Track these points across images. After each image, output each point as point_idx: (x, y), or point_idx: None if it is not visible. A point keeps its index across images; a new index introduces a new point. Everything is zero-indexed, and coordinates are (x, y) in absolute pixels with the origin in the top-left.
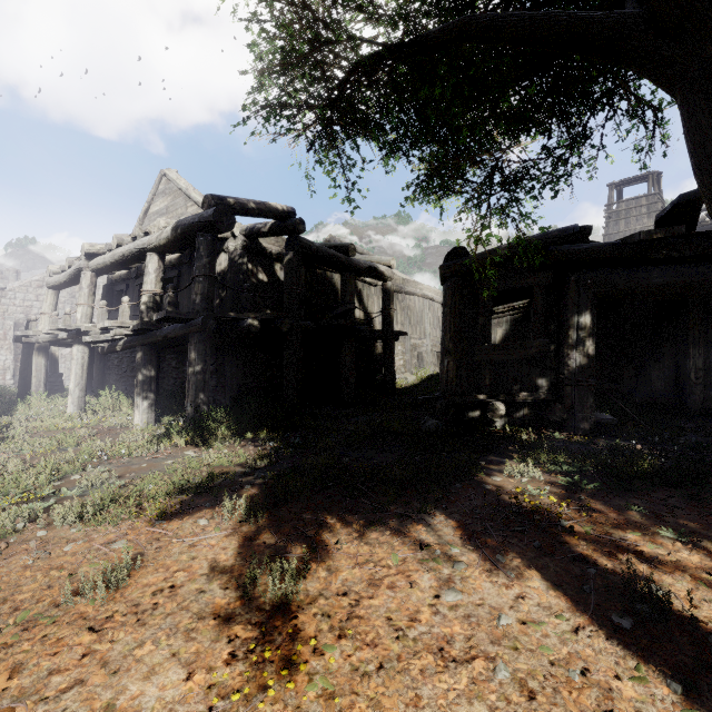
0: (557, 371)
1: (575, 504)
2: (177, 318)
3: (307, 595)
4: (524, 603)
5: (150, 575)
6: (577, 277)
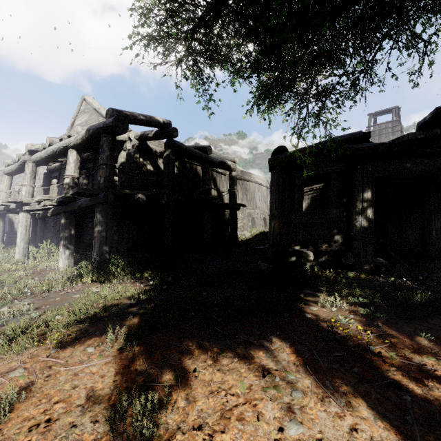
0: (348, 229)
1: (376, 330)
2: (86, 193)
3: (166, 429)
4: (359, 438)
5: (31, 409)
6: (362, 166)
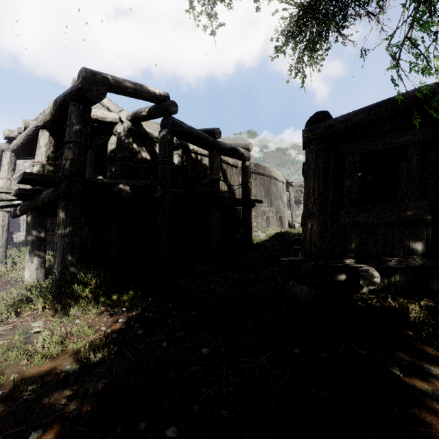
0: (435, 234)
1: None
2: (39, 181)
3: None
4: None
5: None
6: None
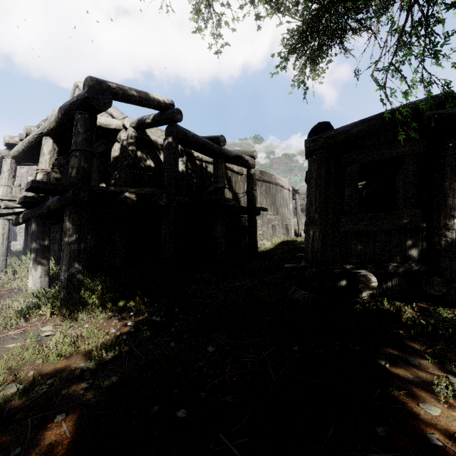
0: (429, 241)
1: None
2: (47, 189)
3: None
4: None
5: None
6: None
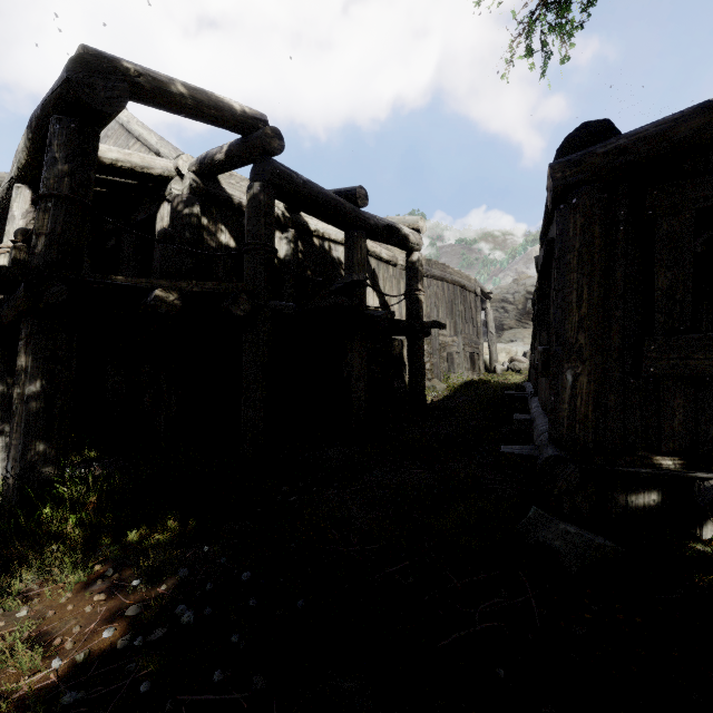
0: None
1: None
2: None
3: None
4: None
5: None
6: None
